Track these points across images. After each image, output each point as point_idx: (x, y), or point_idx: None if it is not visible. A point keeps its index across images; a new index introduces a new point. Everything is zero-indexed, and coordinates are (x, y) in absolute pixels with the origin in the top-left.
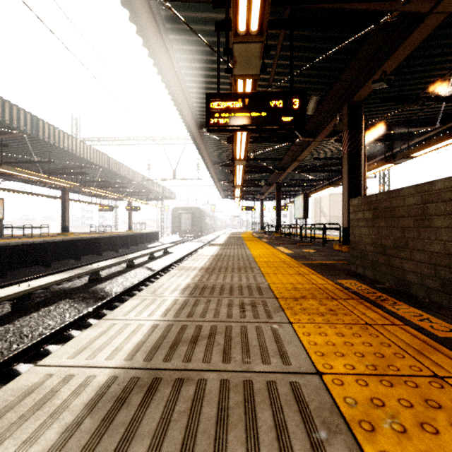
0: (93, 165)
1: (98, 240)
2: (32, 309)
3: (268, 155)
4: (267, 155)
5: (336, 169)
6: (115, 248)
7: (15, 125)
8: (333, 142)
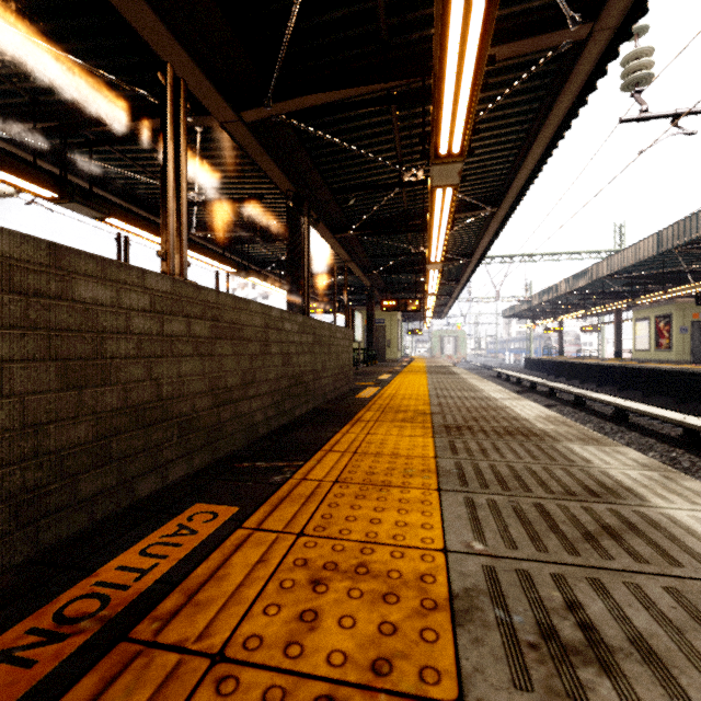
0: None
1: None
2: None
3: None
4: None
5: None
6: None
7: None
8: None
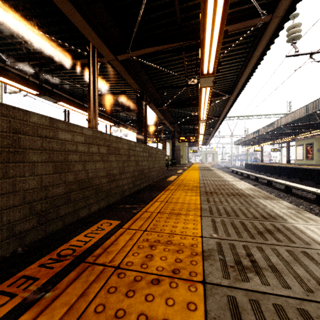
0: None
1: None
2: None
3: None
4: None
5: None
6: None
7: None
8: None
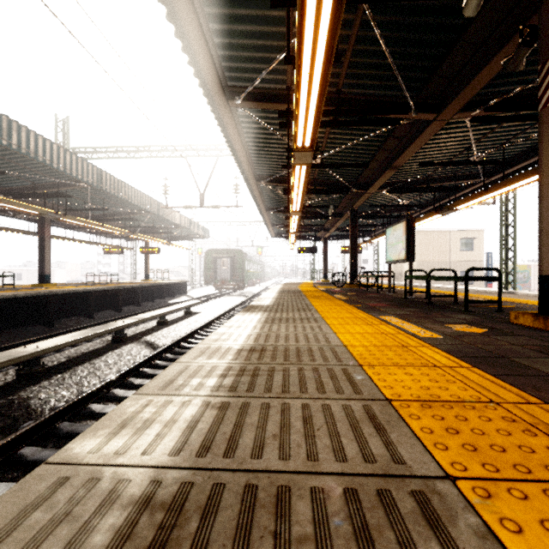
0: (77, 182)
1: (86, 295)
2: None
3: (343, 161)
4: (342, 161)
5: (447, 187)
6: (116, 306)
7: None
8: (468, 124)
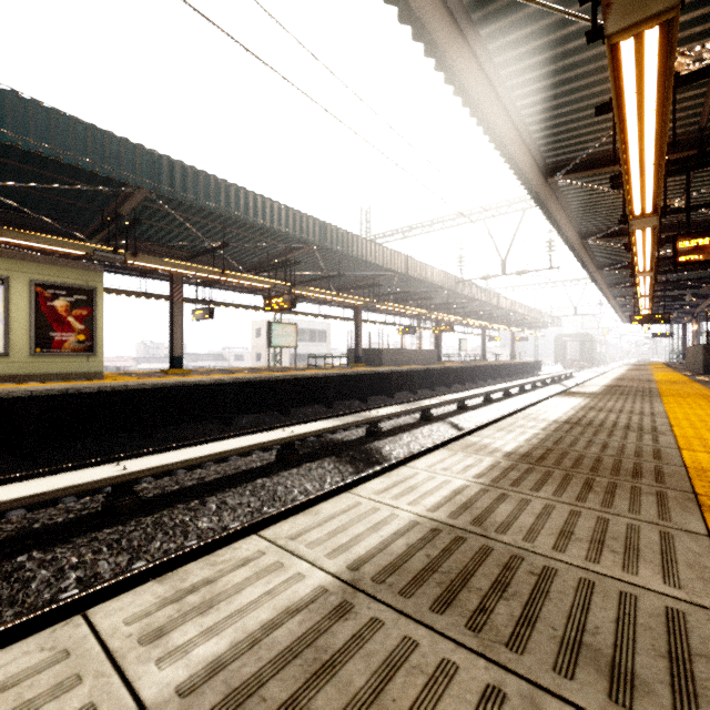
0: (516, 313)
1: (517, 365)
2: (548, 385)
3: None
4: None
5: None
6: (522, 372)
7: (507, 307)
8: None
